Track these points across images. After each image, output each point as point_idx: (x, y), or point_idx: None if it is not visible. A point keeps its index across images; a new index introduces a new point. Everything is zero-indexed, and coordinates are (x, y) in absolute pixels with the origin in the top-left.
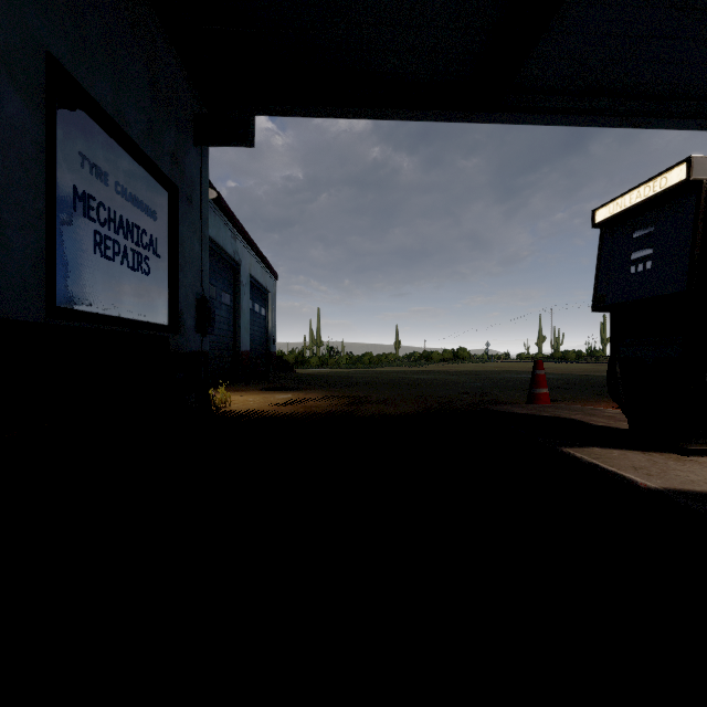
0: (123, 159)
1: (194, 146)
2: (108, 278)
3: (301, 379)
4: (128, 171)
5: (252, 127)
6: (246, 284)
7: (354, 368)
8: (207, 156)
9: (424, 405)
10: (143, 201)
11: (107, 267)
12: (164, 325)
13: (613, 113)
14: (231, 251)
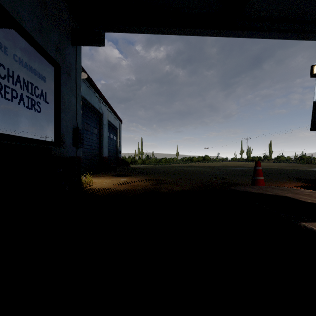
0: (20, 41)
1: (72, 45)
2: (8, 112)
3: (132, 170)
4: (24, 50)
5: (103, 35)
6: (106, 124)
7: (157, 164)
8: (80, 53)
9: (195, 185)
10: (35, 69)
11: (7, 105)
12: (50, 141)
13: (294, 31)
14: (98, 108)
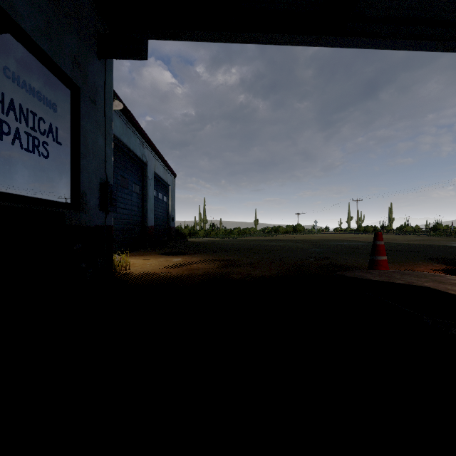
0: (14, 47)
1: (98, 58)
2: None
3: (190, 246)
4: (21, 61)
5: (145, 44)
6: (152, 179)
7: (227, 237)
8: (111, 70)
9: (283, 268)
10: (40, 92)
11: None
12: (64, 202)
13: (432, 38)
14: (139, 154)
